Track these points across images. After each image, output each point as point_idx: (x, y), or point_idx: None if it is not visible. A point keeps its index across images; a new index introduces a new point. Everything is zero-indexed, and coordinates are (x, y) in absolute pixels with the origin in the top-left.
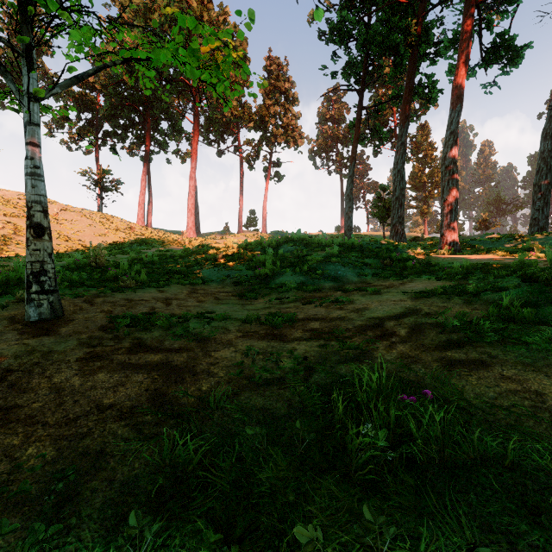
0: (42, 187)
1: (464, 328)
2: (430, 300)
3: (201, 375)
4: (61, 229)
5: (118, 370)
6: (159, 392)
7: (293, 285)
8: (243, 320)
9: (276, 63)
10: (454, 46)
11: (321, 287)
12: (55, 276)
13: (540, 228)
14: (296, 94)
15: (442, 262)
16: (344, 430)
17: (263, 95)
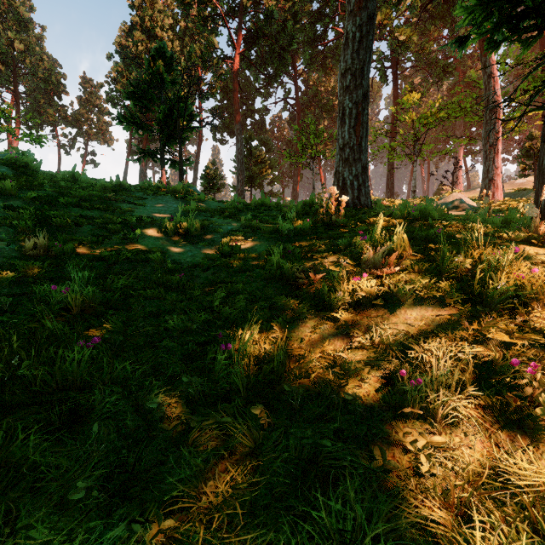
0: None
1: None
2: None
3: None
4: None
5: None
6: None
7: None
8: None
9: (90, 83)
10: None
11: None
12: None
13: None
14: (107, 108)
15: None
16: None
17: (78, 103)
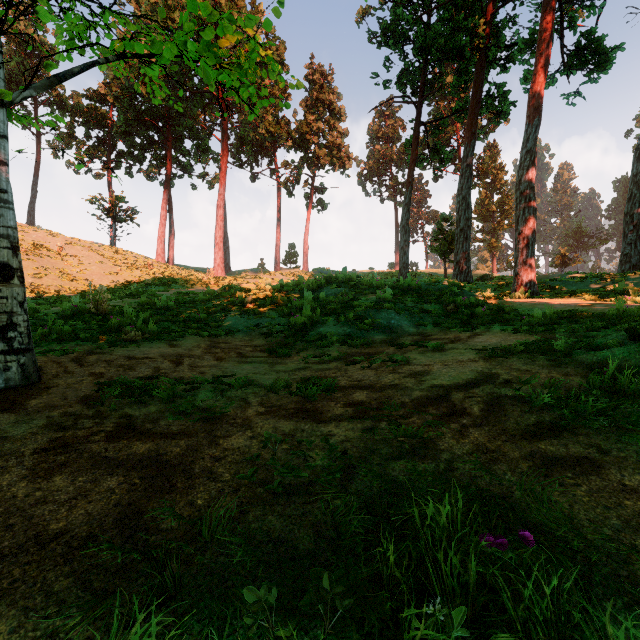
0: (10, 217)
1: (559, 405)
2: (508, 361)
3: (199, 478)
4: (65, 267)
5: (86, 469)
6: (134, 509)
7: (336, 337)
8: (268, 388)
9: (319, 71)
10: (530, 48)
11: (370, 341)
12: (29, 330)
13: (632, 265)
14: (342, 108)
15: (519, 308)
16: (397, 586)
17: (304, 109)
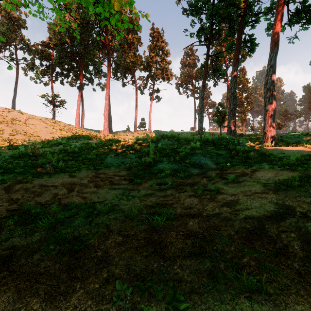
0: None
1: None
2: (291, 193)
3: None
4: (27, 129)
5: None
6: None
7: (169, 171)
8: (126, 215)
9: (156, 31)
10: (271, 11)
11: (190, 174)
12: None
13: None
14: (168, 50)
15: (273, 153)
16: None
17: (149, 50)
